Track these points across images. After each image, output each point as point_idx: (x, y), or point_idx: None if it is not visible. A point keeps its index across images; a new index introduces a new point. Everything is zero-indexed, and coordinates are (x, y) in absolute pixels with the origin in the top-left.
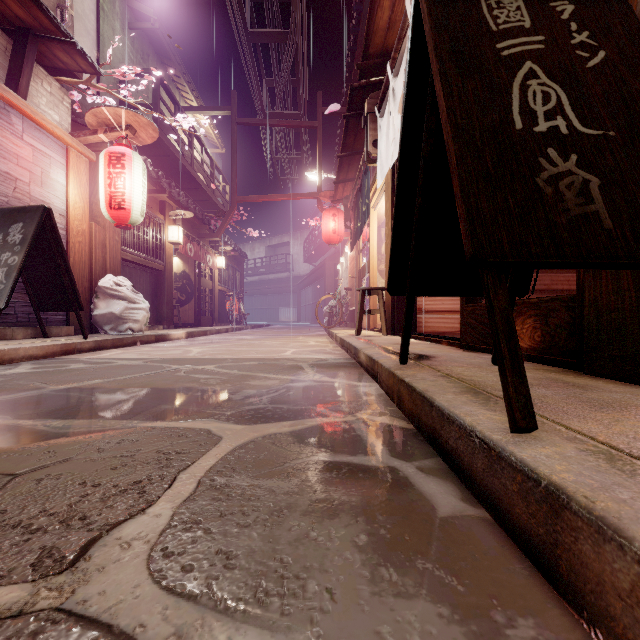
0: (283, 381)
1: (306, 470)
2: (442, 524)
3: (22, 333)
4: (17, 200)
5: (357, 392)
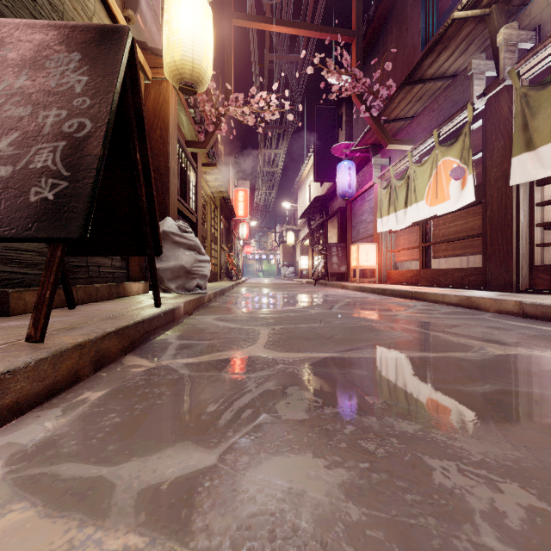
0: (225, 491)
1: (217, 339)
2: (182, 332)
3: None
4: None
5: (83, 412)
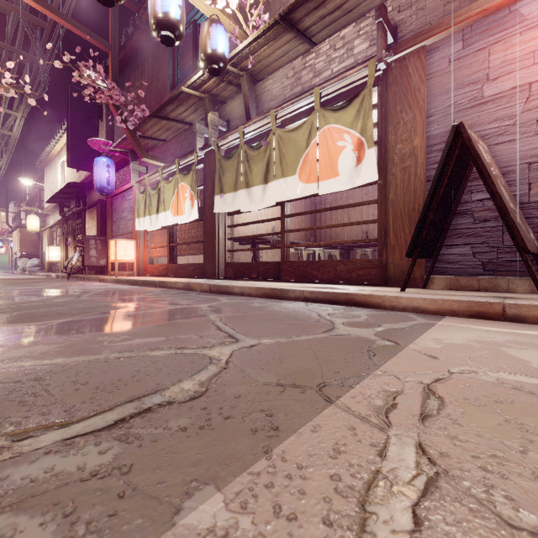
0: None
1: None
2: None
3: (527, 285)
4: (533, 111)
5: None
